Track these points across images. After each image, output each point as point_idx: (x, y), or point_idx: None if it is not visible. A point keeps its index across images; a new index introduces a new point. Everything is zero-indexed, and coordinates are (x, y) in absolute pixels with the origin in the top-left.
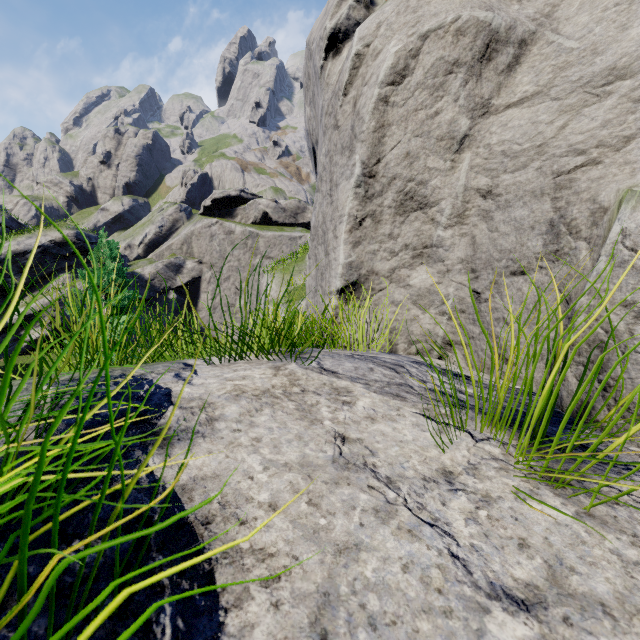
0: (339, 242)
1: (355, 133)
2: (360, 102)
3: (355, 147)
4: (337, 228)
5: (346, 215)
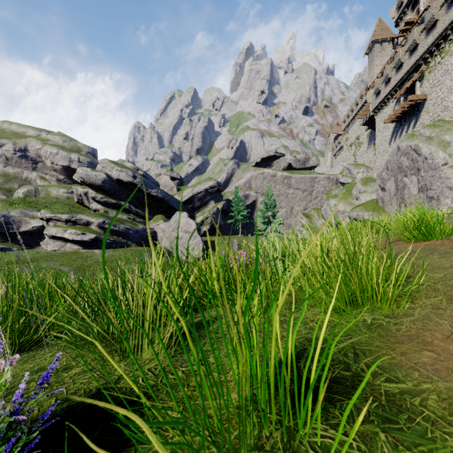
0: (445, 201)
1: (452, 187)
2: (452, 182)
3: (452, 188)
4: (444, 199)
5: (449, 197)
